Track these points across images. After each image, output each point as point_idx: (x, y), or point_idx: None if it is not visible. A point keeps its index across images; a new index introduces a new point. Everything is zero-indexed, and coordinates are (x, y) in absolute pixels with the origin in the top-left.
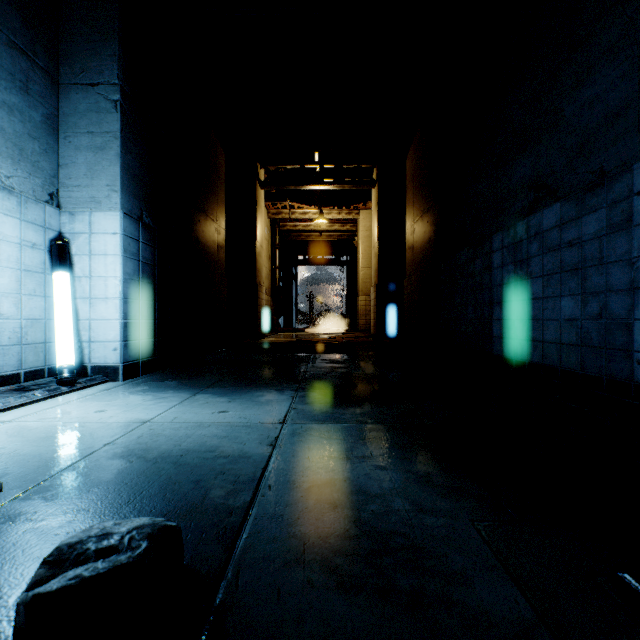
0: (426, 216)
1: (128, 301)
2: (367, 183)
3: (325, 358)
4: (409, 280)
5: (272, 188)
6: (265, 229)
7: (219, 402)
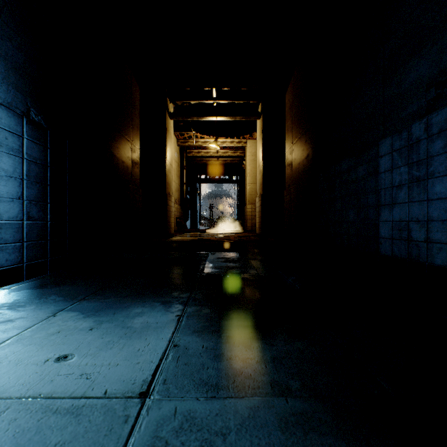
0: (304, 136)
1: (4, 200)
2: (254, 115)
3: (221, 256)
4: (288, 190)
5: (179, 118)
6: (175, 154)
7: (76, 330)
